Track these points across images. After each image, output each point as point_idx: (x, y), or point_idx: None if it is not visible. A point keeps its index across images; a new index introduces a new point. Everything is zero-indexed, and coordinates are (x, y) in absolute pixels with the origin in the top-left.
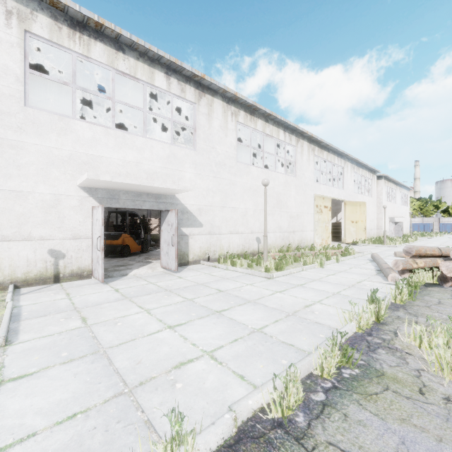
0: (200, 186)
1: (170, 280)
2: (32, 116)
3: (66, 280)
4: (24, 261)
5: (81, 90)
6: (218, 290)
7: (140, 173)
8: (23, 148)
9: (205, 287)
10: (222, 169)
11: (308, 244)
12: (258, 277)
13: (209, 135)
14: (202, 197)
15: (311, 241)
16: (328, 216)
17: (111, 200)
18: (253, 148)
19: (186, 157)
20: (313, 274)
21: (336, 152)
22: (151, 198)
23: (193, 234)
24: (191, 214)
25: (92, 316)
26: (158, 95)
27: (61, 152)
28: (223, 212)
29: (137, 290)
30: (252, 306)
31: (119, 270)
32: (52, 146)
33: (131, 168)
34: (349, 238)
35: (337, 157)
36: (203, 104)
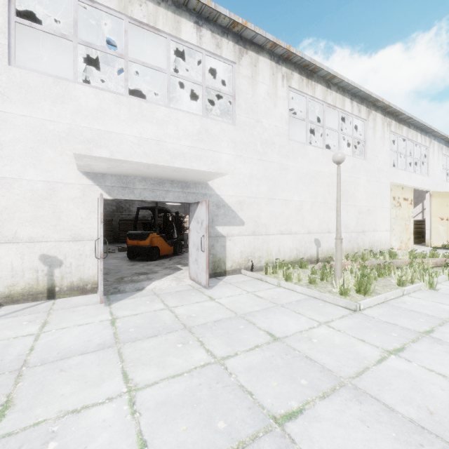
0: (241, 171)
1: (196, 302)
2: (19, 79)
3: (63, 295)
4: (7, 270)
5: (84, 44)
6: (270, 336)
7: (161, 154)
8: (6, 121)
9: (248, 324)
10: (269, 149)
11: (383, 247)
12: (333, 305)
13: (252, 105)
14: (243, 186)
15: (387, 244)
16: (409, 211)
17: (123, 190)
18: (311, 122)
19: (222, 133)
20: (429, 304)
21: (419, 128)
22: (176, 187)
23: (232, 235)
24: (229, 208)
25: (26, 400)
26: (191, 66)
27: (57, 127)
28: (271, 205)
29: (141, 324)
30: (354, 404)
31: (135, 280)
32: (45, 118)
33: (150, 147)
34: (436, 240)
35: (421, 135)
36: (244, 64)
